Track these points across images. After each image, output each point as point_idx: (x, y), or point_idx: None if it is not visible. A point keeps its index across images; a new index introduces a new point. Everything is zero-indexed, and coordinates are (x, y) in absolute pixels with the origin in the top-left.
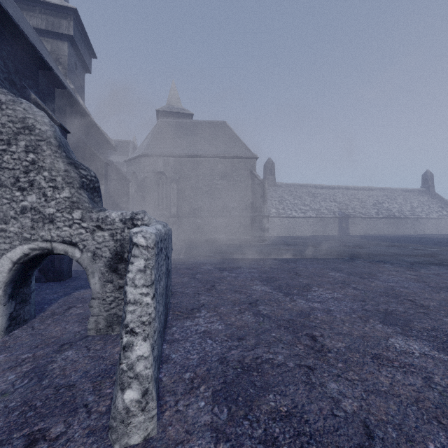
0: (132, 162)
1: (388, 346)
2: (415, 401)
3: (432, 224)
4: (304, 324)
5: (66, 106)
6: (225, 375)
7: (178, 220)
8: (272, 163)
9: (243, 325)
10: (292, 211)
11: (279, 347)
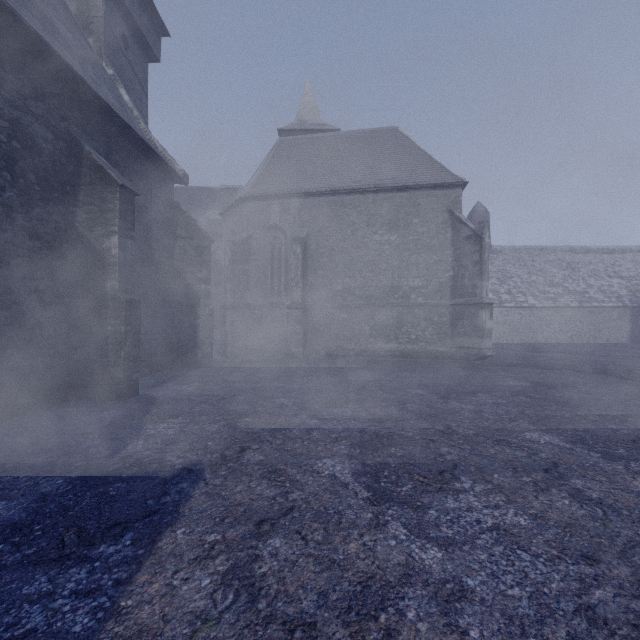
0: (230, 214)
1: None
2: None
3: None
4: None
5: (6, 41)
6: None
7: (306, 314)
8: (484, 211)
9: None
10: (528, 295)
11: None
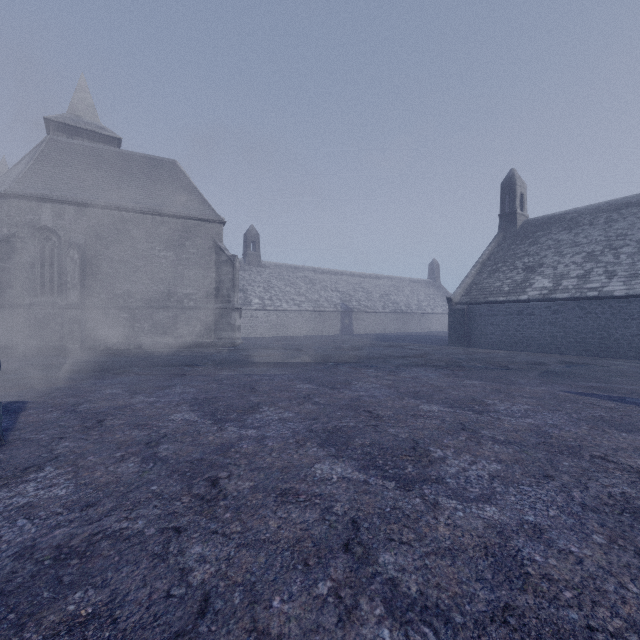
0: None
1: (307, 475)
2: (294, 543)
3: (437, 320)
4: (215, 463)
5: None
6: (11, 579)
7: (84, 314)
8: (256, 233)
9: (110, 481)
10: (283, 302)
11: (150, 507)
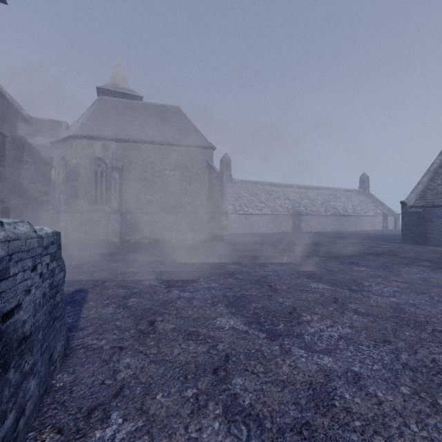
0: (61, 144)
1: None
2: None
3: (369, 221)
4: None
5: None
6: None
7: (122, 217)
8: (229, 159)
9: None
10: (249, 207)
11: None
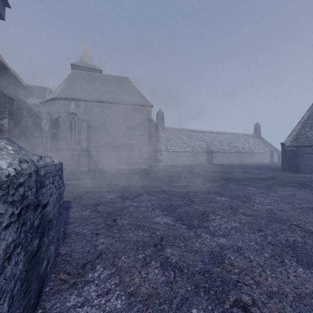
0: (47, 104)
1: None
2: None
3: (260, 156)
4: (224, 278)
5: None
6: None
7: (89, 153)
8: (162, 113)
9: (150, 292)
10: (176, 147)
11: None
